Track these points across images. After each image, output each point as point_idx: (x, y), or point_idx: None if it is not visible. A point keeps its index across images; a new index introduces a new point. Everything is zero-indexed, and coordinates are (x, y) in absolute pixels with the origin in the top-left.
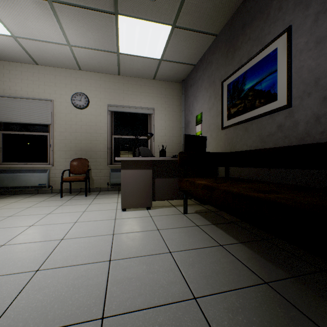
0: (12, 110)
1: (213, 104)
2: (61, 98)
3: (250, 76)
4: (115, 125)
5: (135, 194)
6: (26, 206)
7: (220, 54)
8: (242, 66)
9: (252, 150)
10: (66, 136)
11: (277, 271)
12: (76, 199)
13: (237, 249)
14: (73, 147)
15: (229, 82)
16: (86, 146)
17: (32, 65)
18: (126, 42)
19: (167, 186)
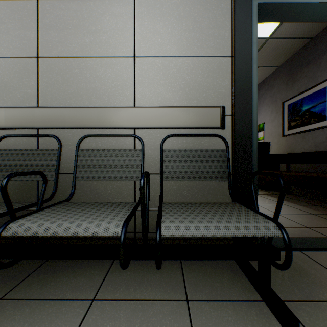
0: None
1: (274, 117)
2: None
3: (306, 102)
4: None
5: None
6: None
7: (281, 81)
8: (300, 94)
9: (308, 152)
10: None
11: (319, 212)
12: None
13: (296, 206)
14: None
15: (289, 103)
16: None
17: None
18: None
19: None
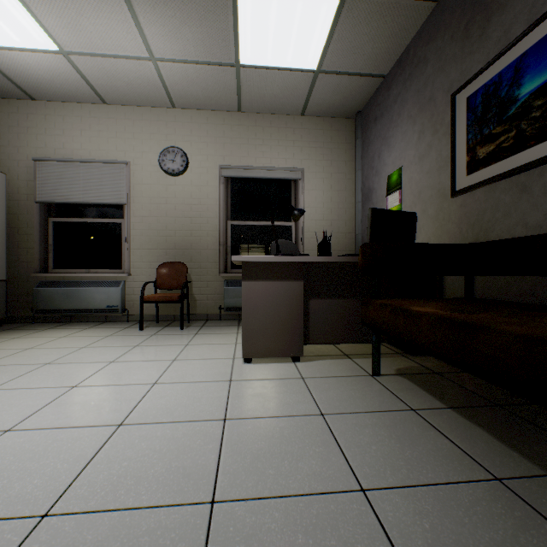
0: (67, 182)
1: (429, 146)
2: (142, 158)
3: (536, 63)
4: (233, 203)
5: (269, 331)
6: (80, 345)
7: (447, 36)
8: (512, 44)
9: None
10: (151, 224)
11: None
12: (164, 333)
13: None
14: (162, 242)
15: (473, 89)
16: (184, 240)
17: (98, 105)
18: (253, 39)
19: (334, 315)
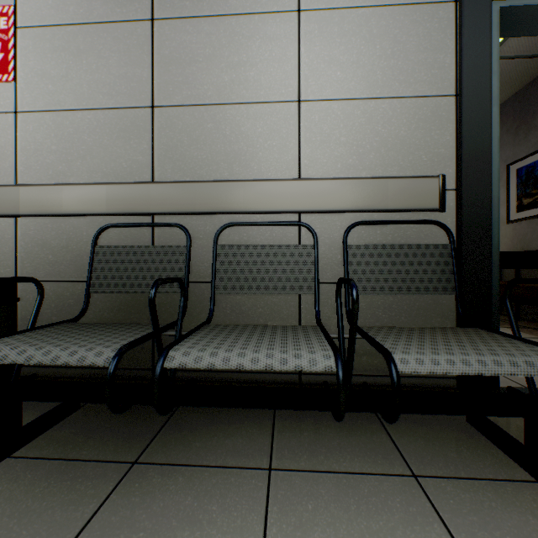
0: None
1: None
2: None
3: None
4: None
5: None
6: None
7: (504, 129)
8: None
9: None
10: None
11: None
12: None
13: None
14: None
15: (520, 166)
16: None
17: None
18: None
19: None
